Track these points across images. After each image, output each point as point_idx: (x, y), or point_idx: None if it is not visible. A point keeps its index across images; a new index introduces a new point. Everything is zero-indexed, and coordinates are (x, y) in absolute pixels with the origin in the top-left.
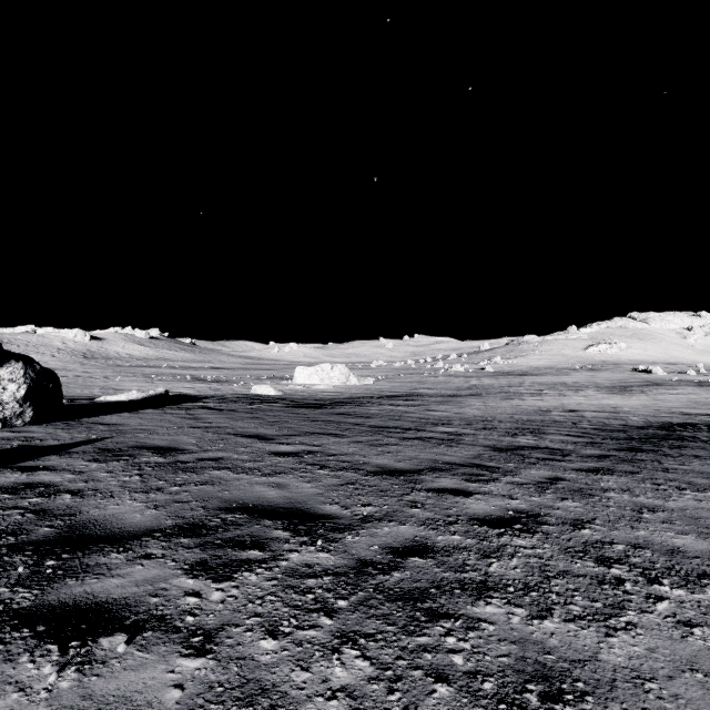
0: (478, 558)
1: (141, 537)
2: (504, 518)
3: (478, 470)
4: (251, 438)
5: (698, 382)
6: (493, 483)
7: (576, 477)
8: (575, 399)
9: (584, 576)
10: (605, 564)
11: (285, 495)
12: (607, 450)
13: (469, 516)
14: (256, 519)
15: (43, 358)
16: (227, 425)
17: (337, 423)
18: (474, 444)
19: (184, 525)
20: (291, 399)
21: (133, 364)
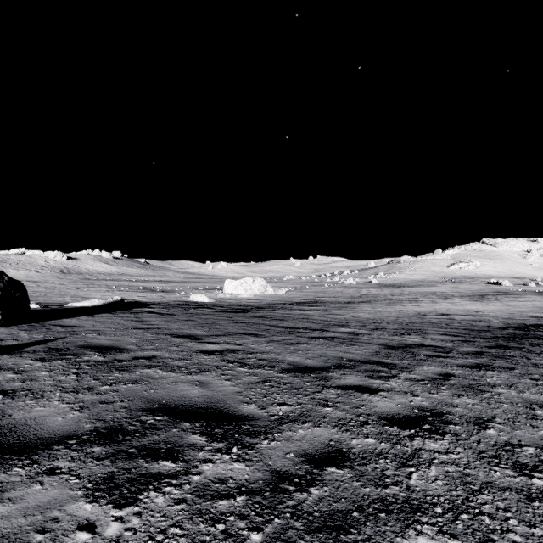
0: (396, 467)
1: (53, 445)
2: (411, 417)
3: (378, 367)
4: (183, 338)
5: (538, 292)
6: (393, 379)
7: (463, 373)
8: (444, 305)
9: (508, 489)
10: (524, 472)
11: (206, 394)
12: (480, 348)
13: (378, 415)
14: (175, 422)
15: (30, 274)
16: (166, 326)
17: (257, 324)
18: (370, 342)
19: (102, 429)
20: (220, 305)
21: (99, 278)
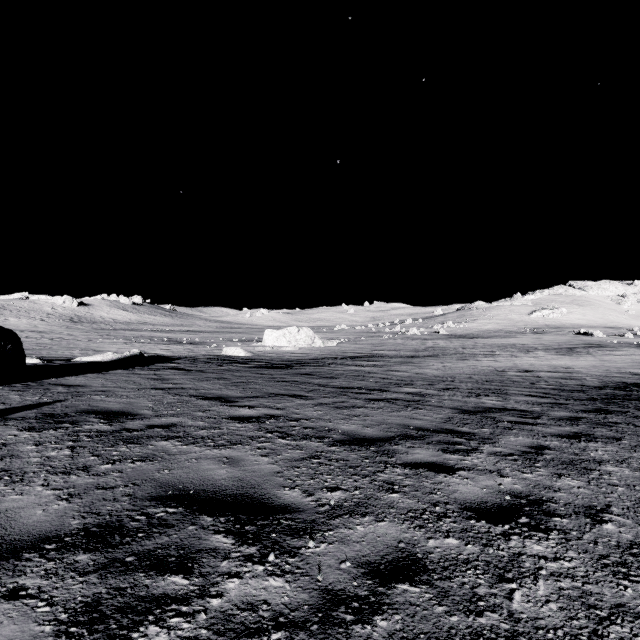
0: (491, 582)
1: (23, 552)
2: (502, 507)
3: (453, 438)
4: (212, 401)
5: (637, 344)
6: (473, 454)
7: (560, 445)
8: (526, 360)
9: None
10: None
11: (237, 475)
12: (575, 412)
13: (460, 504)
14: (193, 515)
15: (33, 322)
16: (192, 386)
17: (302, 383)
18: (440, 405)
19: (94, 527)
20: (259, 360)
21: (116, 327)
